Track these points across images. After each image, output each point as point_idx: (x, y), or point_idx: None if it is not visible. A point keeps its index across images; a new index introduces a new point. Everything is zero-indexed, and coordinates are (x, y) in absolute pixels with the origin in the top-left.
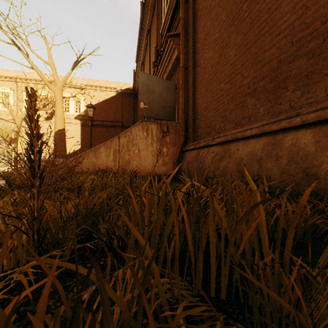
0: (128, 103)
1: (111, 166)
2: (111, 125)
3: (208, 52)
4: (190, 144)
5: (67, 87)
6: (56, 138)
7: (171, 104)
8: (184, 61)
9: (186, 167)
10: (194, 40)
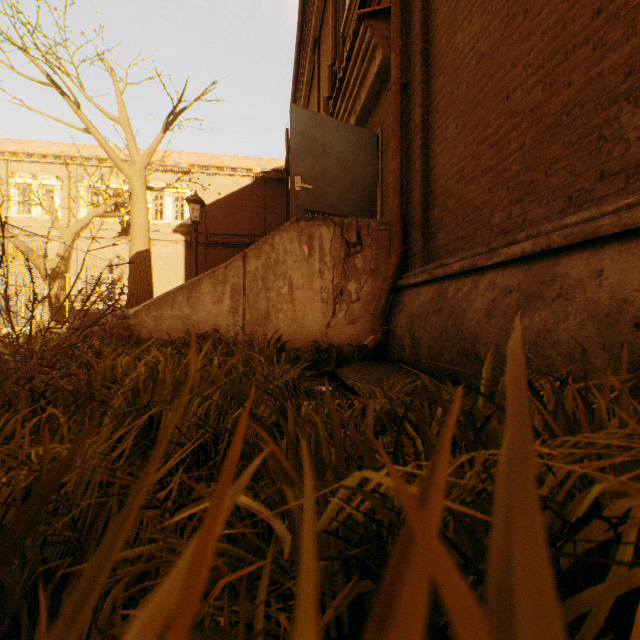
0: (276, 199)
1: (227, 326)
2: (243, 243)
3: (467, 24)
4: (417, 270)
5: (160, 172)
6: (133, 269)
7: (367, 182)
8: (399, 70)
9: (406, 328)
10: (426, 12)
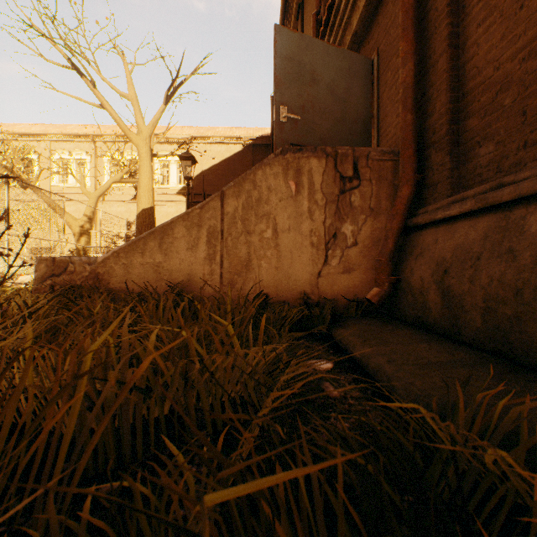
0: None
1: (203, 275)
2: None
3: None
4: (445, 201)
5: (166, 144)
6: (139, 224)
7: (361, 114)
8: None
9: (431, 279)
10: None
